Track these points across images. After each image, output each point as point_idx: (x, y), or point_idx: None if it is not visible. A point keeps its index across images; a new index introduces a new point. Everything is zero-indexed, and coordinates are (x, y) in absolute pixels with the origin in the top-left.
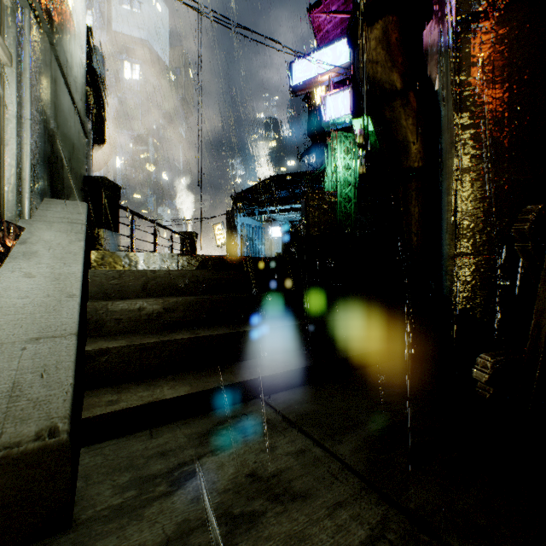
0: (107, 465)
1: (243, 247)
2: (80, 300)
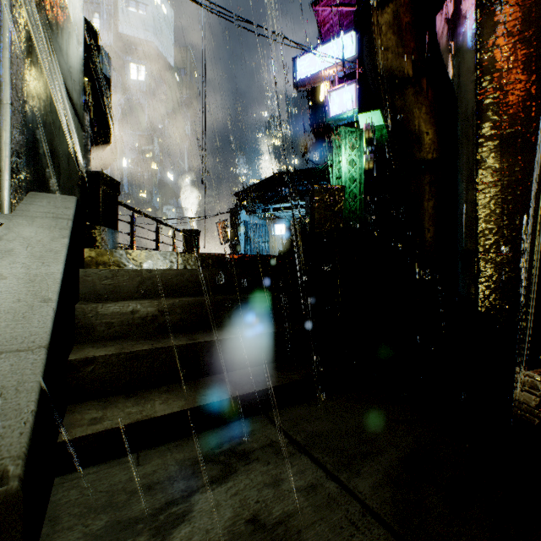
0: (82, 503)
1: (247, 245)
2: (56, 305)
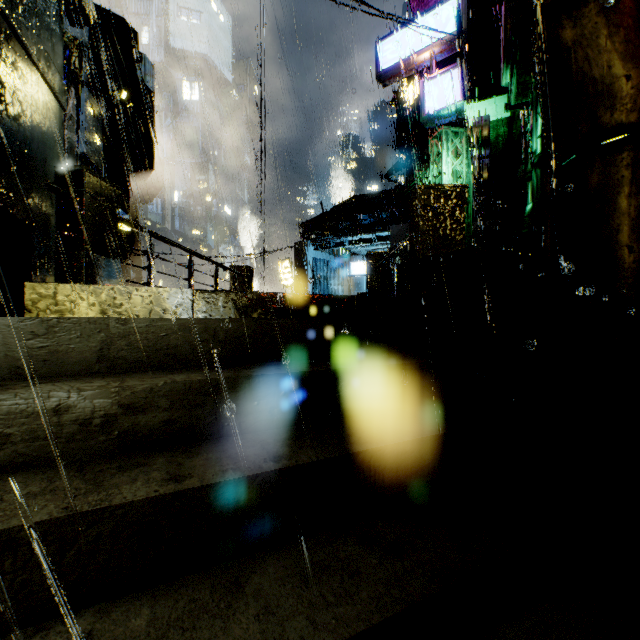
0: None
1: (315, 288)
2: None
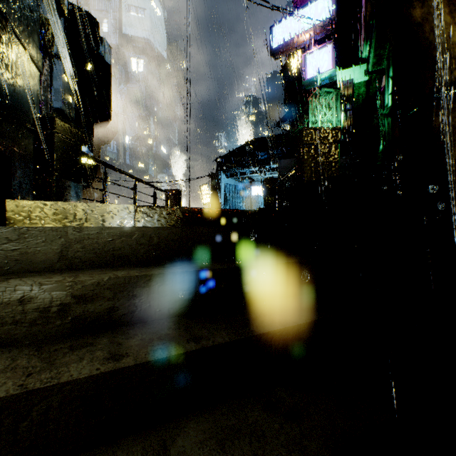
0: None
1: (226, 205)
2: None
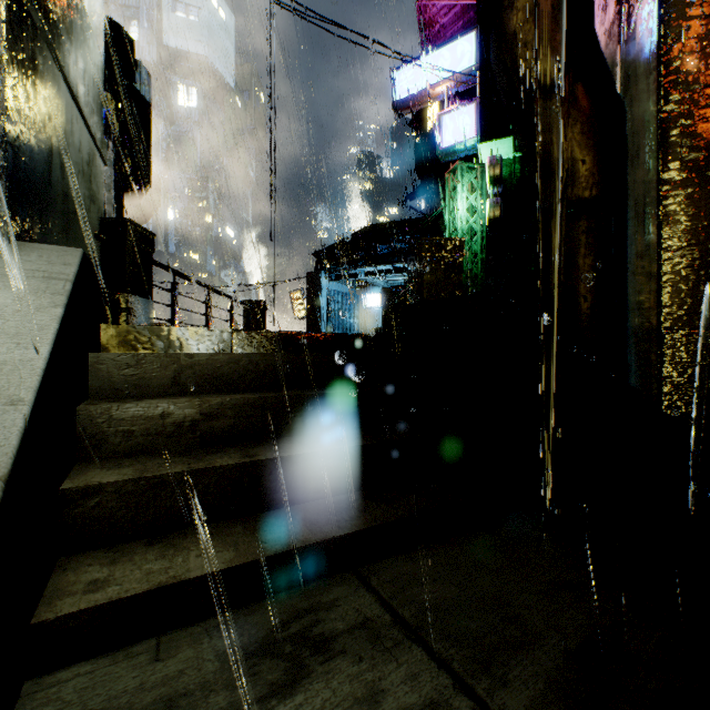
0: None
1: (329, 321)
2: (30, 410)
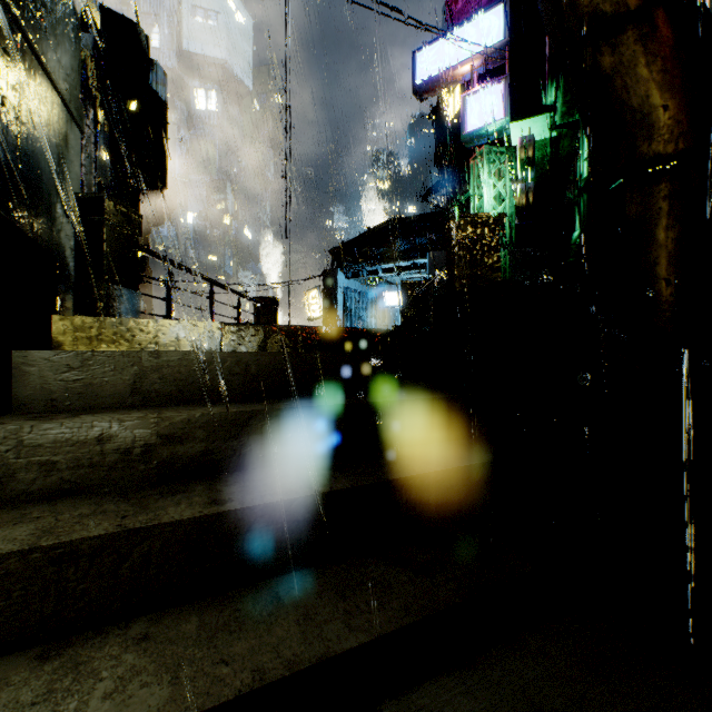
0: None
1: (346, 321)
2: None
